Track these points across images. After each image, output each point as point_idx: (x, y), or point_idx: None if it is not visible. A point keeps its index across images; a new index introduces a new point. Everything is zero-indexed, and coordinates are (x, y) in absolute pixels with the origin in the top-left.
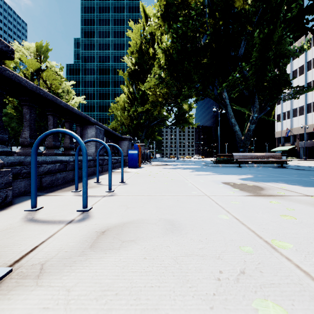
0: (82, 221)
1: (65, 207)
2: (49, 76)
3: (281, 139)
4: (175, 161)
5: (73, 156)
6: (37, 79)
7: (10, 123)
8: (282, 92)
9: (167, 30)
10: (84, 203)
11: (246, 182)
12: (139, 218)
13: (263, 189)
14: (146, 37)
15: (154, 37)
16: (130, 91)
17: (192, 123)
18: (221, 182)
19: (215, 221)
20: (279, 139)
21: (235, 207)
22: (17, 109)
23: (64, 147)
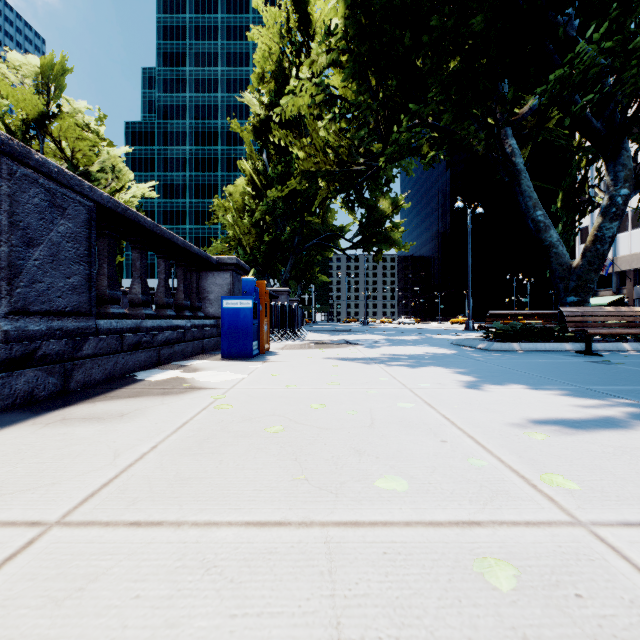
0: None
1: None
2: (66, 131)
3: None
4: (364, 331)
5: None
6: (37, 137)
7: None
8: None
9: None
10: None
11: None
12: None
13: None
14: (293, 38)
15: (313, 40)
16: (256, 169)
17: (399, 243)
18: None
19: None
20: None
21: None
22: None
23: None
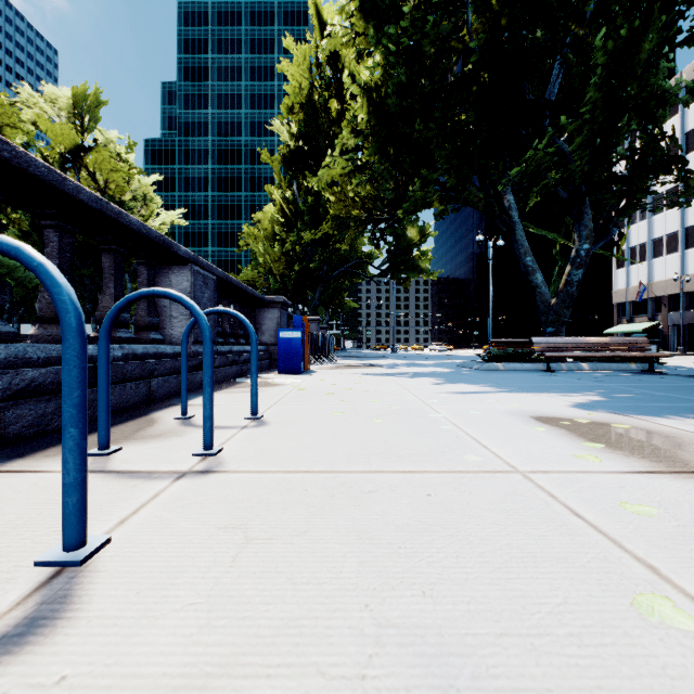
0: (8, 647)
1: (6, 539)
2: (101, 162)
3: (627, 306)
4: (390, 357)
5: (122, 345)
6: (73, 169)
7: (13, 271)
8: (647, 192)
9: (372, 40)
10: (67, 529)
11: (602, 418)
12: (283, 619)
13: (677, 444)
14: (323, 74)
15: (342, 74)
16: (286, 199)
17: (427, 270)
18: (531, 418)
19: (646, 652)
20: (621, 307)
21: (659, 535)
22: (29, 237)
23: (98, 321)
